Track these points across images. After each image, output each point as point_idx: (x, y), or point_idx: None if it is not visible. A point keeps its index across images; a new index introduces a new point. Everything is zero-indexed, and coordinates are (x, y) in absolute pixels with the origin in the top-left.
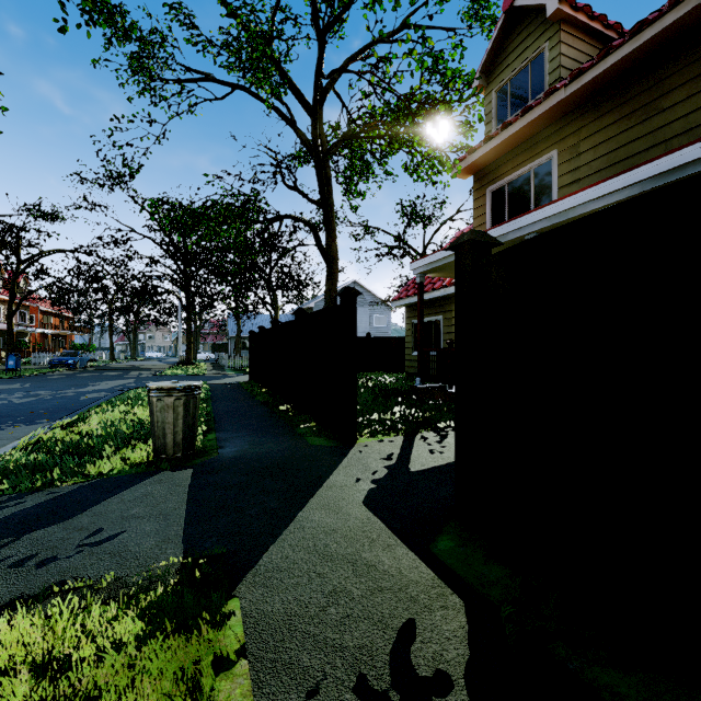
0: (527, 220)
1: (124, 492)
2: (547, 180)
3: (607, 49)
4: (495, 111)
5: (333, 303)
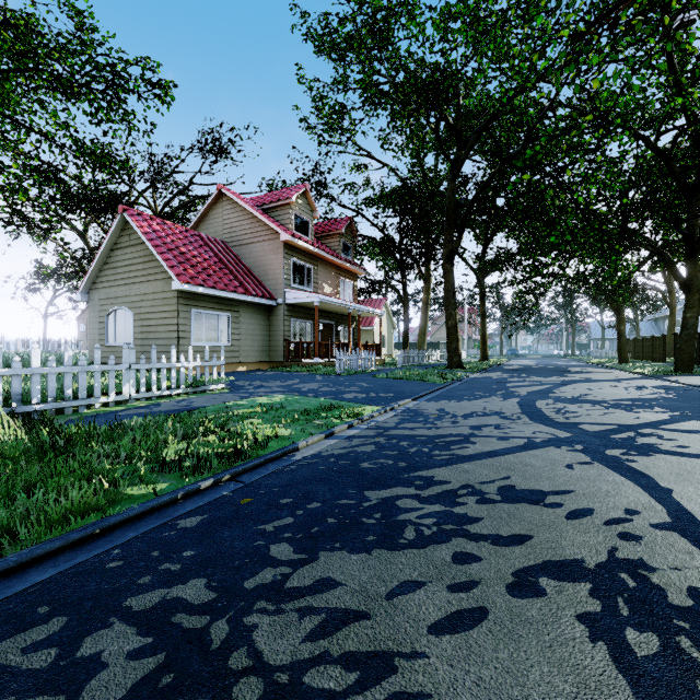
0: None
1: None
2: None
3: None
4: None
5: (672, 326)
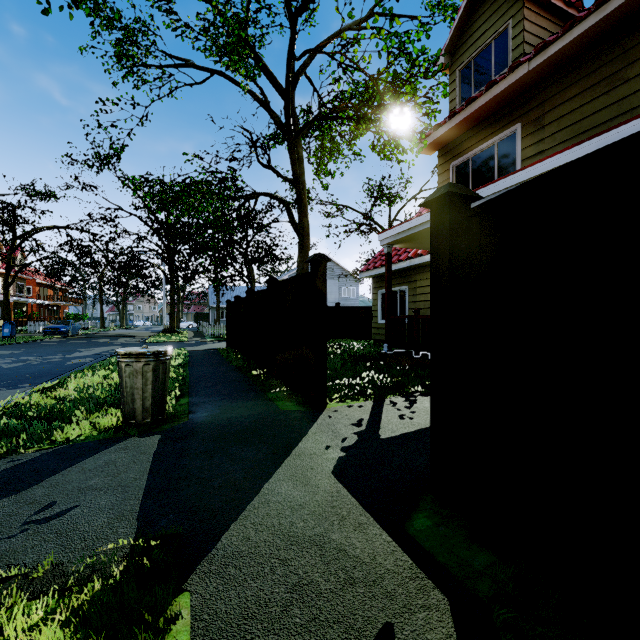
0: (494, 188)
1: (86, 460)
2: (510, 153)
3: (571, 22)
4: (459, 88)
5: None
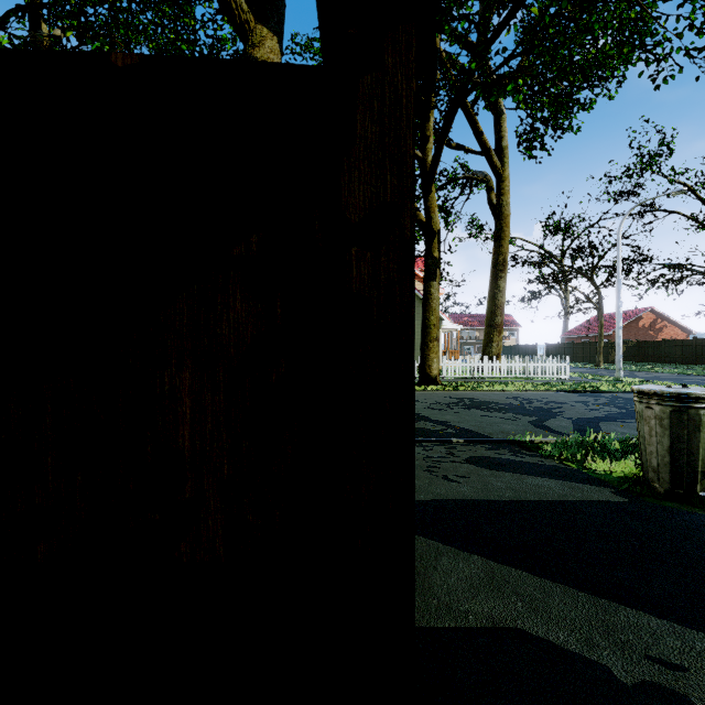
0: None
1: (542, 478)
2: None
3: None
4: None
5: None
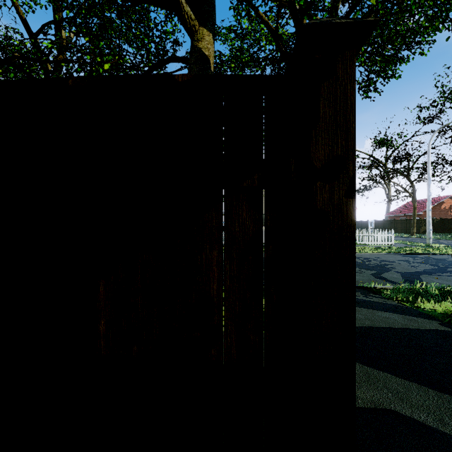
0: None
1: (388, 312)
2: None
3: None
4: None
5: None
